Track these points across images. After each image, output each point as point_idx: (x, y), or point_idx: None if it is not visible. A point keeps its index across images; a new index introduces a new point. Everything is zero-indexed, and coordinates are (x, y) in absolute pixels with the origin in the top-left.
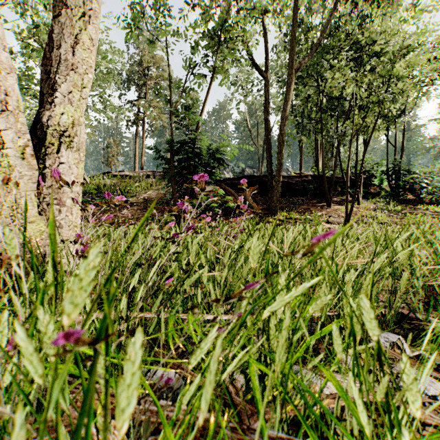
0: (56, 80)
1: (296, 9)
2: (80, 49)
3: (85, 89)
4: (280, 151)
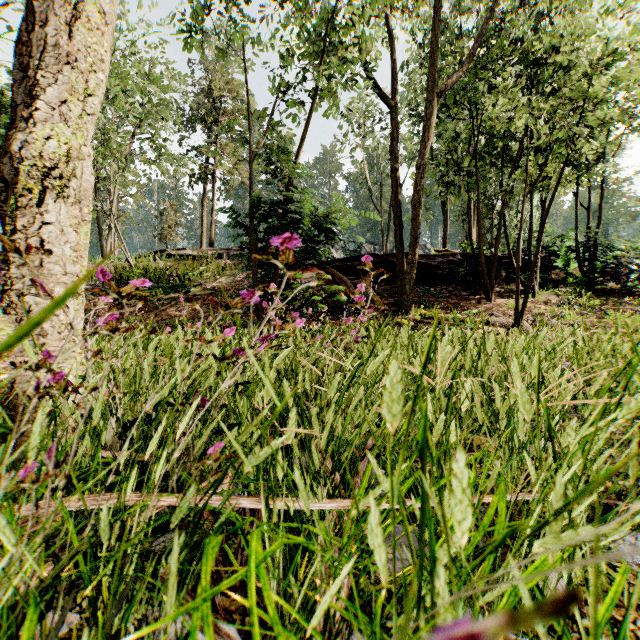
0: (37, 80)
1: (440, 3)
2: (81, 29)
3: (91, 97)
4: (416, 217)
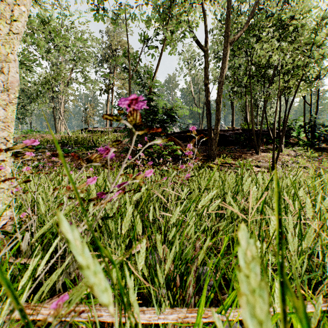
0: None
1: None
2: None
3: (16, 22)
4: (218, 109)
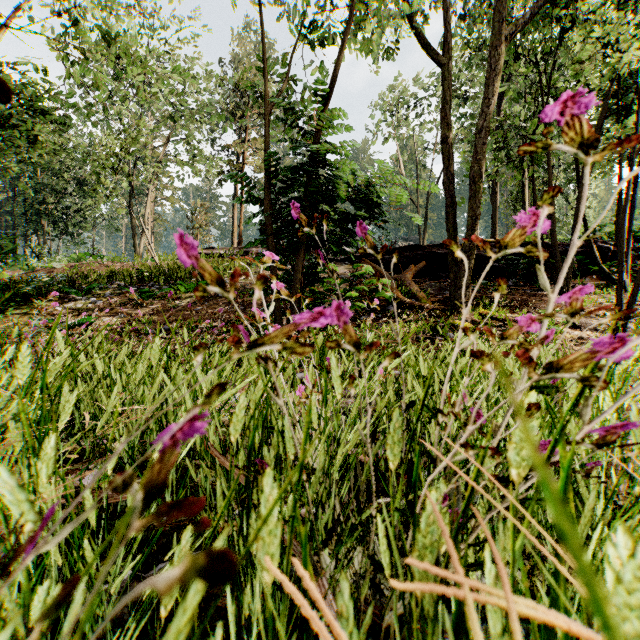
0: None
1: None
2: None
3: None
4: (475, 193)
